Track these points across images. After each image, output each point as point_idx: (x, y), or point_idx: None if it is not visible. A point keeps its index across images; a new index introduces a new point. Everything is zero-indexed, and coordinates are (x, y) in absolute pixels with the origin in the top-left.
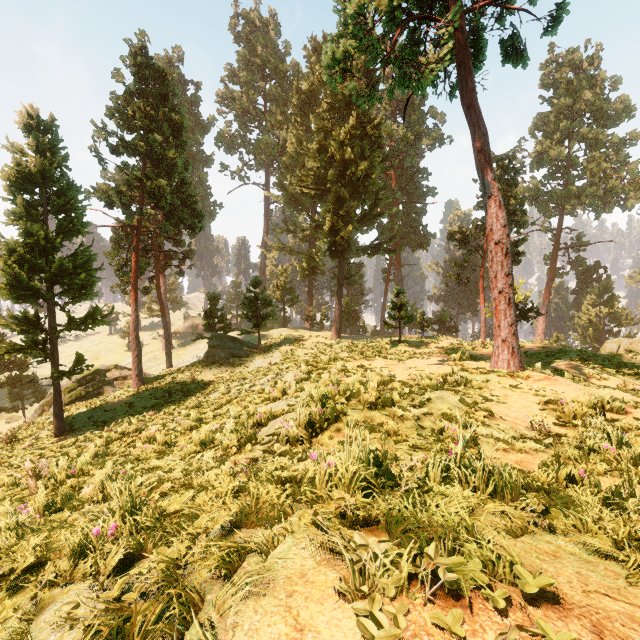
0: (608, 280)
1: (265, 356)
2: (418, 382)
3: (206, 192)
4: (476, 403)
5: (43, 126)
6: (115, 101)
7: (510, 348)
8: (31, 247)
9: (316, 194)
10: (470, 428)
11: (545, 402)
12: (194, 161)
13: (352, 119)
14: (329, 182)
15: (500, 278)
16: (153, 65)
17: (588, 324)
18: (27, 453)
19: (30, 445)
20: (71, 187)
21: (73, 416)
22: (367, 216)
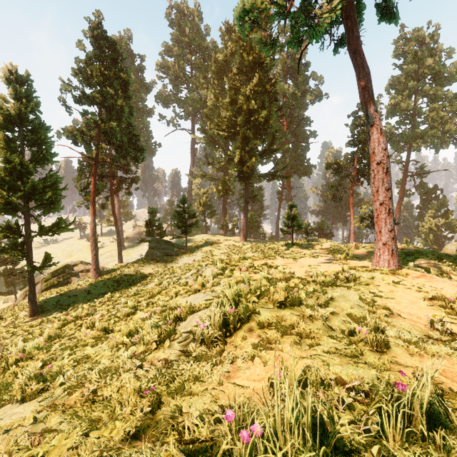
0: (444, 199)
1: (190, 255)
2: (314, 279)
3: (149, 135)
4: (374, 301)
5: (20, 79)
6: (78, 64)
7: (390, 250)
8: (10, 172)
9: (228, 135)
10: (380, 330)
11: (429, 298)
12: (140, 113)
13: (255, 79)
14: (238, 126)
15: (381, 192)
16: (106, 37)
17: (429, 231)
18: (4, 331)
19: (10, 323)
20: (42, 126)
21: (45, 300)
22: (266, 151)
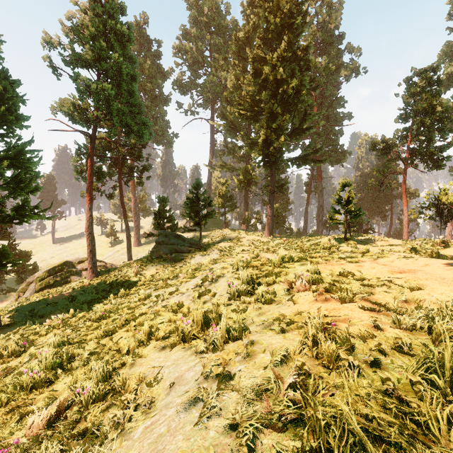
0: None
1: (204, 252)
2: None
3: (166, 125)
4: None
5: None
6: (68, 16)
7: None
8: None
9: (251, 116)
10: None
11: None
12: (156, 101)
13: (284, 43)
14: (263, 102)
15: None
16: None
17: None
18: None
19: None
20: (5, 78)
21: (17, 308)
22: (296, 130)
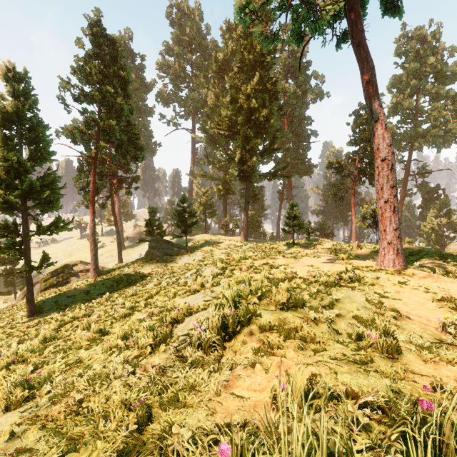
0: (446, 198)
1: (190, 255)
2: (317, 279)
3: (149, 135)
4: (381, 302)
5: (18, 77)
6: (77, 61)
7: (395, 249)
8: (8, 170)
9: (229, 135)
10: (390, 334)
11: (438, 299)
12: (140, 112)
13: (256, 78)
14: (239, 125)
15: (386, 190)
16: (106, 35)
17: (431, 231)
18: (0, 332)
19: (7, 324)
20: (40, 124)
21: (43, 300)
22: (267, 150)
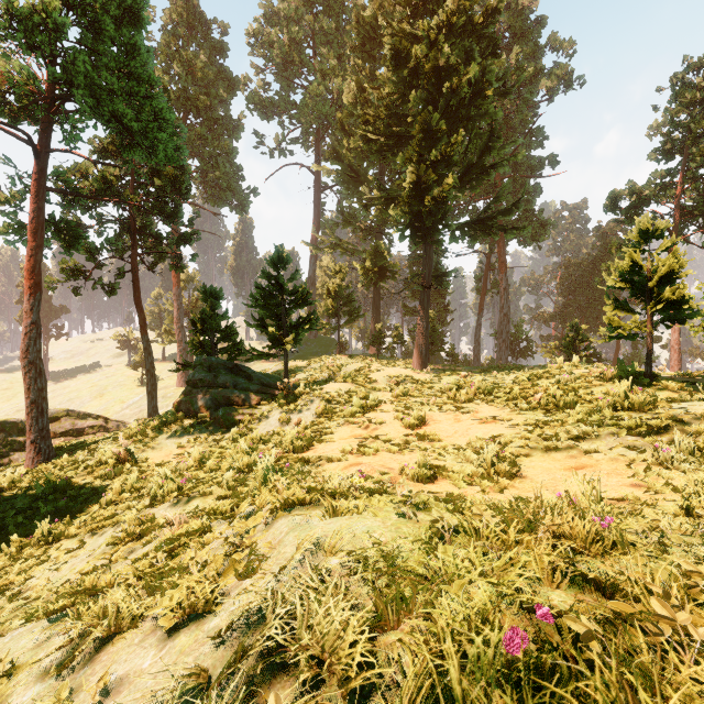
0: None
1: (290, 405)
2: None
3: (236, 174)
4: None
5: None
6: None
7: None
8: None
9: (387, 146)
10: None
11: None
12: (217, 128)
13: None
14: (411, 113)
15: None
16: None
17: None
18: None
19: None
20: None
21: None
22: (472, 170)
